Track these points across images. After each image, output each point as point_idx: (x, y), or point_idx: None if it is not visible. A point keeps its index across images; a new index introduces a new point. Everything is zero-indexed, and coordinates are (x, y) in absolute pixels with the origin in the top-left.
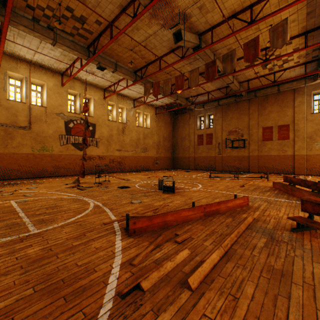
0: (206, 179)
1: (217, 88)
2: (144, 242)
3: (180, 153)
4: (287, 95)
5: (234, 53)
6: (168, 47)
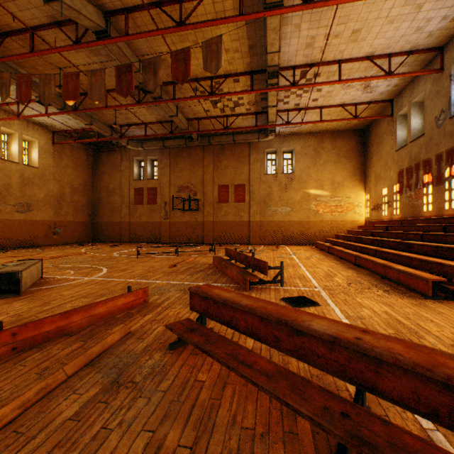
0: (130, 258)
1: (158, 120)
2: None
3: (106, 216)
4: (244, 149)
5: (159, 62)
6: (46, 12)
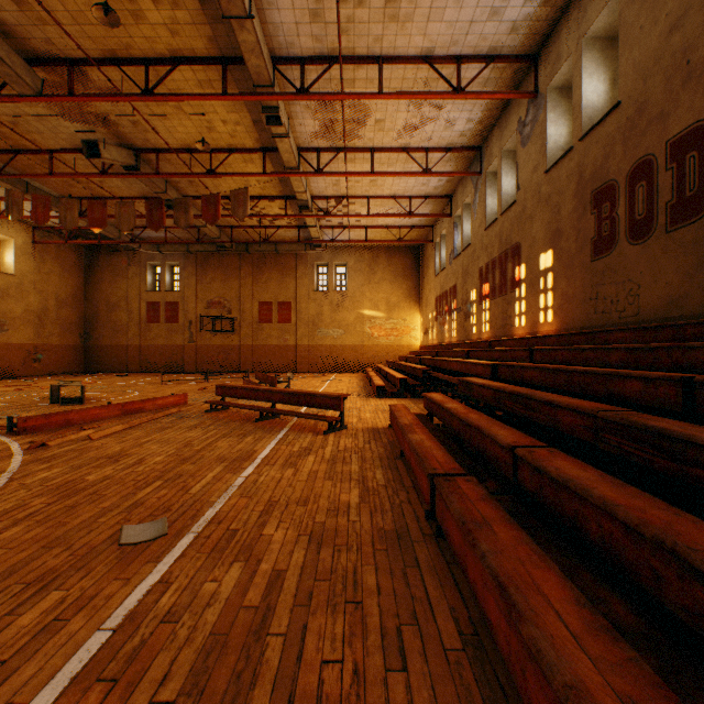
0: (155, 385)
1: None
2: (43, 435)
3: (106, 338)
4: (290, 260)
5: (191, 203)
6: (72, 142)
